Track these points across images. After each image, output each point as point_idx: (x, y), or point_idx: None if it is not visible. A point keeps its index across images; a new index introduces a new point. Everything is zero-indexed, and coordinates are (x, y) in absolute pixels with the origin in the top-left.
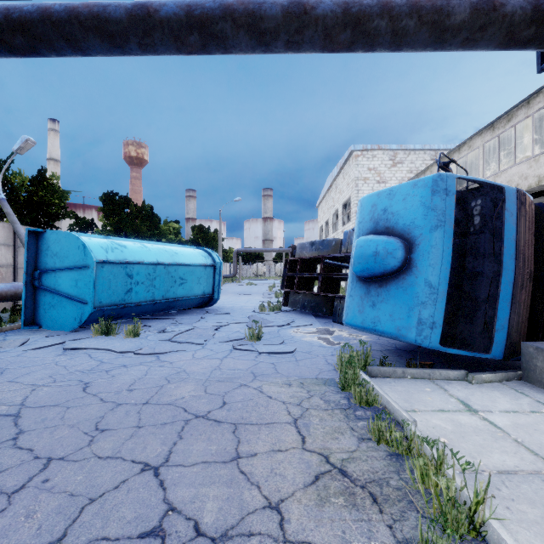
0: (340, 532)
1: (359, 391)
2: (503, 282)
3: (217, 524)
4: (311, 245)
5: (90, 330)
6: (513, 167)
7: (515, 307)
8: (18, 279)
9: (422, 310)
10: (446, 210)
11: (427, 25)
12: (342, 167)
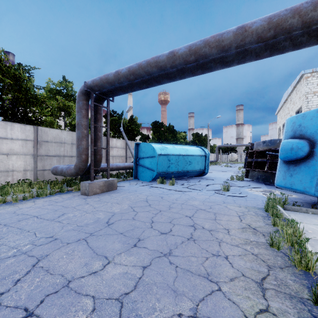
0: (247, 237)
1: (272, 210)
2: None
3: (209, 228)
4: (263, 143)
5: (155, 181)
6: None
7: None
8: (127, 161)
9: None
10: None
11: (314, 36)
12: (295, 86)
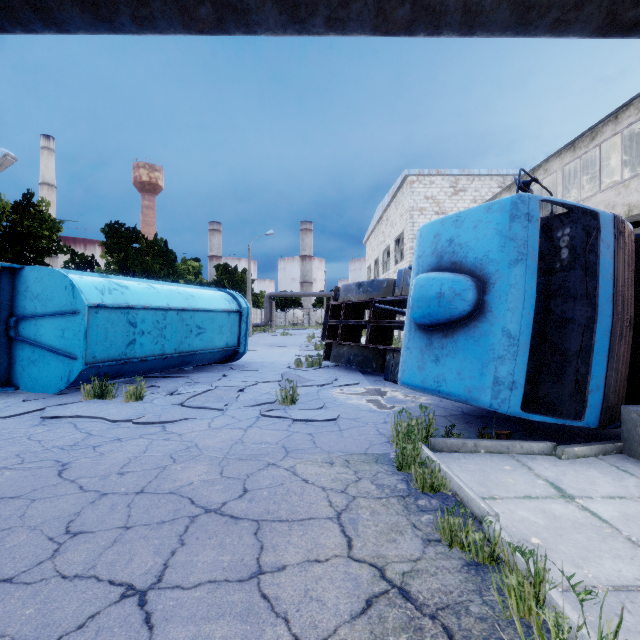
0: None
1: (422, 473)
2: (598, 331)
3: None
4: (358, 286)
5: (81, 392)
6: (598, 195)
7: (613, 362)
8: None
9: (499, 366)
10: (529, 240)
11: None
12: (395, 195)
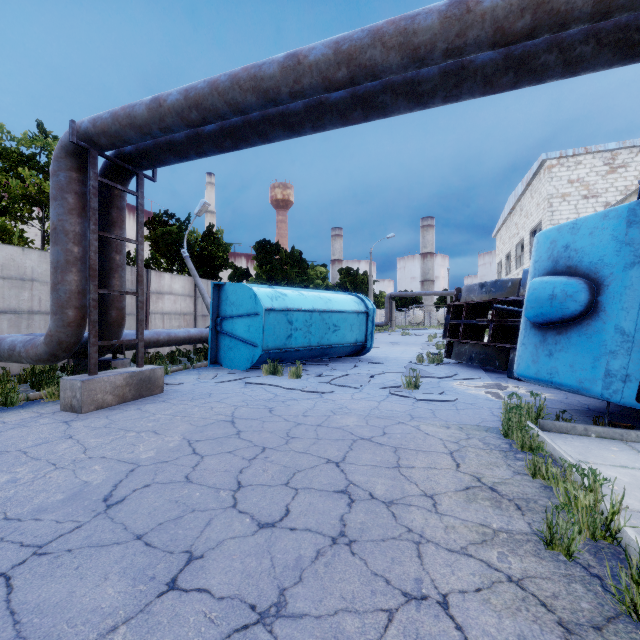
0: (482, 517)
1: (521, 435)
2: None
3: (385, 495)
4: (480, 287)
5: (259, 370)
6: None
7: None
8: (197, 325)
9: (611, 360)
10: None
11: (608, 46)
12: (530, 182)
